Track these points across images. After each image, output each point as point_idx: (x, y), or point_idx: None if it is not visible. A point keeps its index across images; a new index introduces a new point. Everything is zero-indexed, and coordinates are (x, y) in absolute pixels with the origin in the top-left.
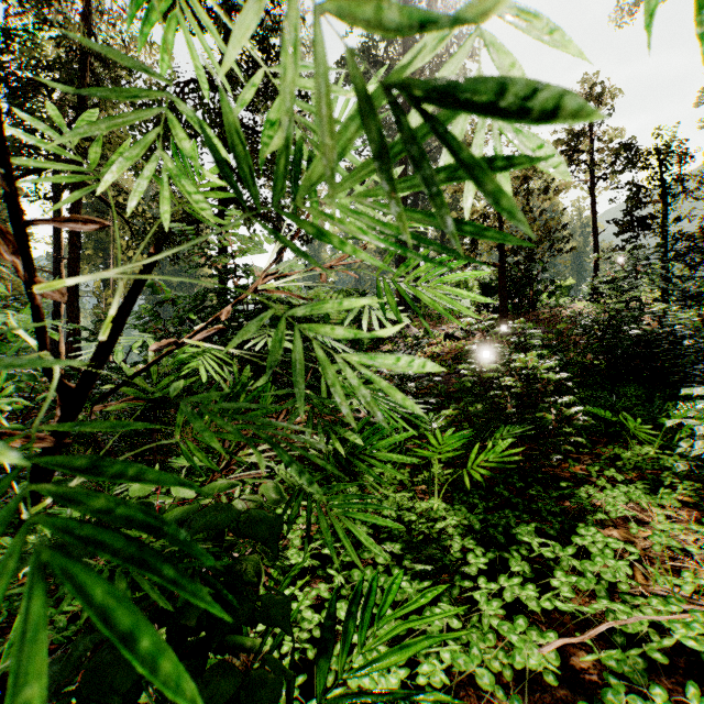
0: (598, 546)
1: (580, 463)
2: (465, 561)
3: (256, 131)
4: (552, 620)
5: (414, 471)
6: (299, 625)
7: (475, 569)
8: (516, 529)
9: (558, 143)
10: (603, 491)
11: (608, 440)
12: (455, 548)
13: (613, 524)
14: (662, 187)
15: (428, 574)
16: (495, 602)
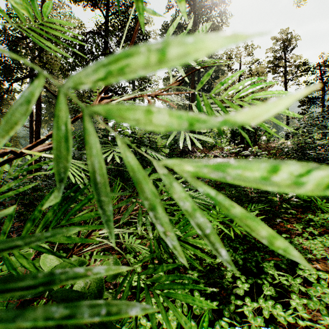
0: (313, 276)
1: (289, 222)
2: (233, 282)
3: None
4: (291, 326)
5: None
6: (138, 327)
7: (242, 291)
8: (263, 264)
9: (268, 63)
10: (308, 240)
11: (303, 210)
12: (229, 275)
13: (315, 259)
14: (322, 83)
15: (214, 294)
16: (259, 318)
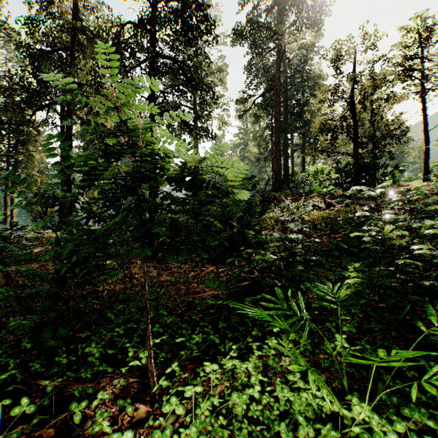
0: None
1: None
2: None
3: (175, 60)
4: None
5: (312, 338)
6: None
7: None
8: None
9: (395, 65)
10: None
11: None
12: None
13: None
14: None
15: None
16: None
